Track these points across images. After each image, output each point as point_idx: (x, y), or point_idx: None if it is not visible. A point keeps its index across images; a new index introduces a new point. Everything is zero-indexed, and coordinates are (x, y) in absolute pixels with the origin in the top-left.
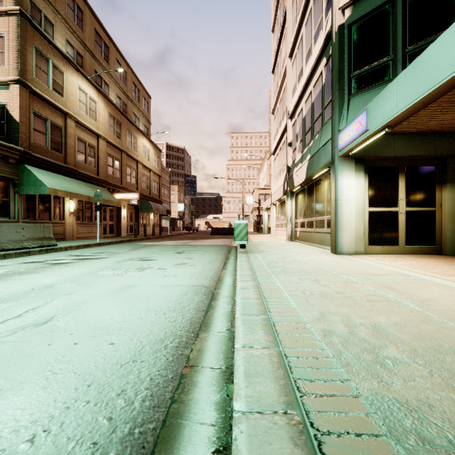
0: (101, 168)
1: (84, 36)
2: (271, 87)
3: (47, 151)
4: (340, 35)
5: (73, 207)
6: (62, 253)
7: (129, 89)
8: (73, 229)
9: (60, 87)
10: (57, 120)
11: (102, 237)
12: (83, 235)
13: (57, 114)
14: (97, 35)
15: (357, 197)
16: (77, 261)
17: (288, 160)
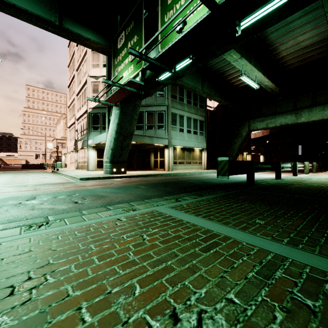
0: None
1: None
2: (68, 94)
3: None
4: (89, 115)
5: None
6: None
7: None
8: None
9: None
10: None
11: None
12: None
13: None
14: None
15: (94, 156)
16: None
17: (76, 137)
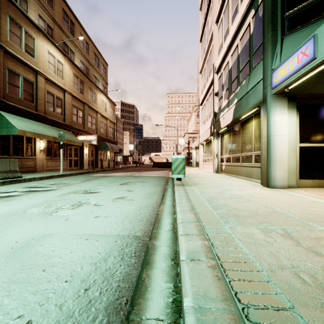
0: (67, 116)
1: (54, 13)
2: (199, 53)
3: (20, 101)
4: None
5: (43, 146)
6: (21, 184)
7: (90, 57)
8: (43, 163)
9: (31, 50)
10: (29, 76)
11: (68, 170)
12: (52, 168)
13: (29, 72)
14: (65, 13)
15: (289, 134)
16: (23, 194)
17: (214, 107)
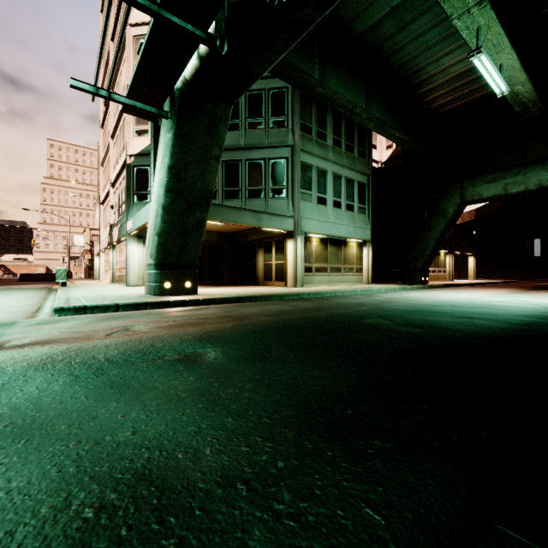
0: None
1: None
2: (101, 141)
3: None
4: (128, 169)
5: None
6: None
7: None
8: None
9: None
10: None
11: None
12: None
13: None
14: None
15: (139, 256)
16: None
17: (110, 219)
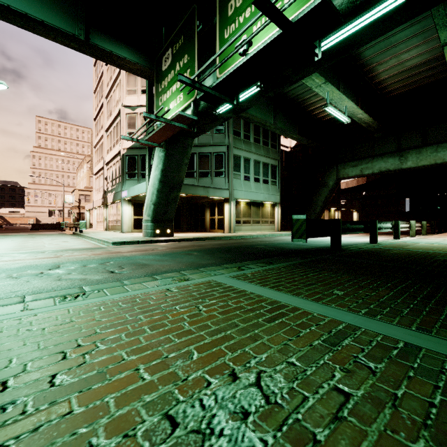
0: None
1: None
2: (94, 130)
3: None
4: (123, 157)
5: None
6: None
7: None
8: None
9: None
10: None
11: None
12: None
13: None
14: None
15: (129, 213)
16: None
17: (105, 187)
